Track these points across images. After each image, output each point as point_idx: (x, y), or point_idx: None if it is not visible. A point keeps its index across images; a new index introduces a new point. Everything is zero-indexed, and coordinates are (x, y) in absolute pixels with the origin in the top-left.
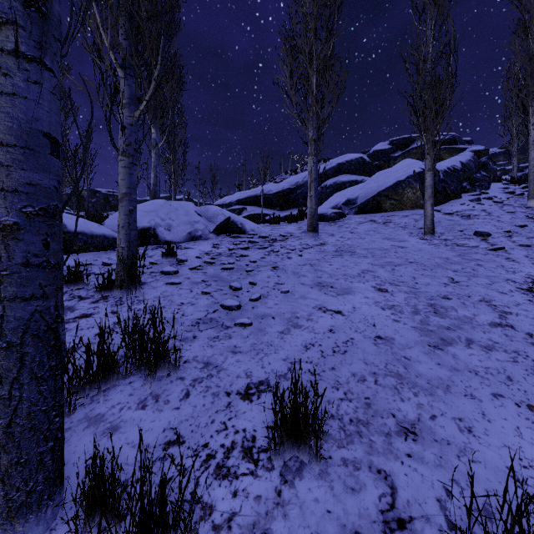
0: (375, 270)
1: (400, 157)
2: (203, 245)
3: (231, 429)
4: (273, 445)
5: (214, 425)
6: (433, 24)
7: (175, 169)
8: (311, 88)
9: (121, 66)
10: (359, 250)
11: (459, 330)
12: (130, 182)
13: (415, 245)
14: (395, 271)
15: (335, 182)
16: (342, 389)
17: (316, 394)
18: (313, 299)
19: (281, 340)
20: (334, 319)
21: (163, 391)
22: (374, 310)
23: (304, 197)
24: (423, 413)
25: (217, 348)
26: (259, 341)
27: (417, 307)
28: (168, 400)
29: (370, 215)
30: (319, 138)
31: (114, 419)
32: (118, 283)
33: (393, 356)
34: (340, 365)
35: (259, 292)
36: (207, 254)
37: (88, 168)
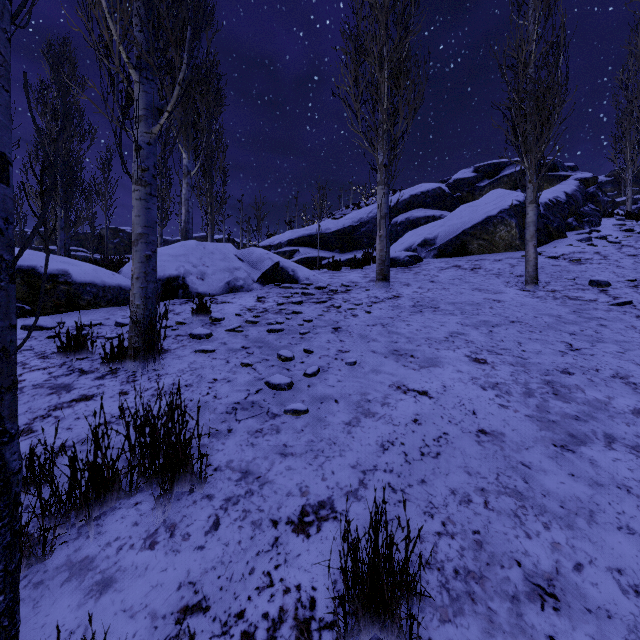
0: (467, 333)
1: (487, 187)
2: (244, 299)
3: (279, 585)
4: (341, 615)
5: (254, 578)
6: (537, 16)
7: (212, 203)
8: (381, 99)
9: (135, 66)
10: (443, 305)
11: (592, 421)
12: (147, 219)
13: (514, 298)
14: (494, 334)
15: (408, 218)
16: (438, 516)
17: (406, 536)
18: (388, 373)
19: (348, 435)
20: (418, 403)
21: (181, 518)
22: (471, 390)
23: (369, 236)
24: (562, 559)
25: (260, 448)
26: (317, 437)
27: (529, 386)
28: (188, 533)
29: (454, 259)
30: (391, 163)
31: (108, 566)
32: (131, 352)
33: (506, 462)
34: (432, 475)
35: (317, 363)
36: (249, 310)
37: (106, 203)
